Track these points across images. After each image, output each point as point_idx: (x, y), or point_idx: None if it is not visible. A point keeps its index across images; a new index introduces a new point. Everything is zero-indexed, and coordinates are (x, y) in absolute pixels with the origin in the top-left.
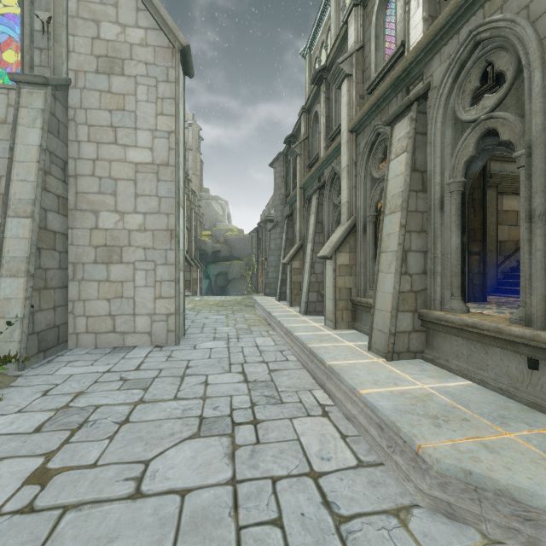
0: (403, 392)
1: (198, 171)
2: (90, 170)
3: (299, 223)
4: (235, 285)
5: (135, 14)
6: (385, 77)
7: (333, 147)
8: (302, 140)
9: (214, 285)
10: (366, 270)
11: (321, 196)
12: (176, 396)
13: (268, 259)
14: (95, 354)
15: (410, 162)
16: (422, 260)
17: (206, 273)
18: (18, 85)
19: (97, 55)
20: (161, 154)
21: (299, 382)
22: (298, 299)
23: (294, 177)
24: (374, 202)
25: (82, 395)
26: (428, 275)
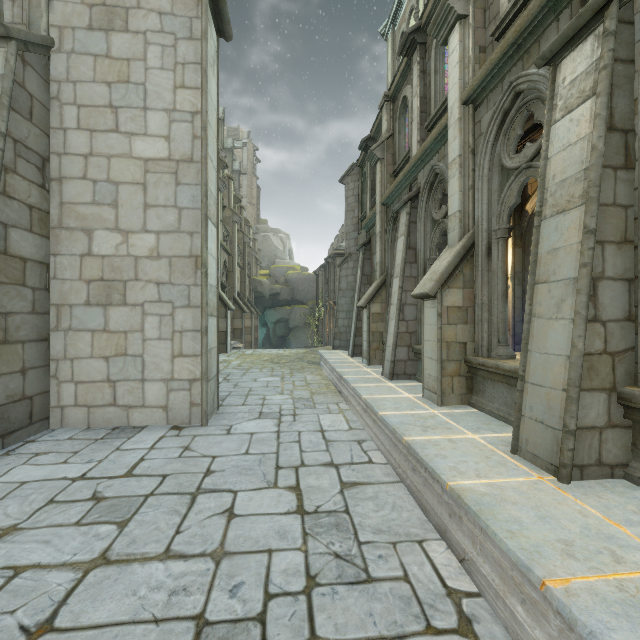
0: None
1: (254, 198)
2: (80, 170)
3: (380, 253)
4: (297, 334)
5: None
6: (527, 3)
7: (435, 134)
8: (384, 139)
9: (273, 334)
10: (491, 315)
11: (413, 211)
12: (169, 547)
13: (337, 302)
14: (81, 440)
15: (605, 112)
16: (625, 295)
17: (263, 320)
18: None
19: (90, 3)
20: (182, 146)
21: (397, 518)
22: (378, 356)
23: (373, 192)
24: (507, 207)
25: (9, 536)
26: None
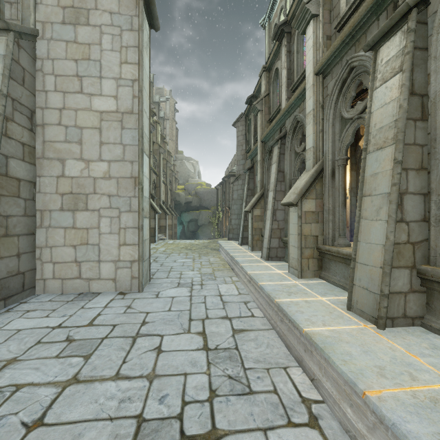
0: (434, 397)
1: (174, 136)
2: (56, 119)
3: (260, 174)
4: (203, 230)
5: None
6: (358, 7)
7: (297, 94)
8: (263, 97)
9: (187, 230)
10: (334, 217)
11: (282, 146)
12: (118, 371)
13: (231, 208)
14: (57, 302)
15: (408, 83)
16: (422, 204)
17: (180, 220)
18: None
19: (63, 5)
20: (125, 102)
21: (270, 353)
22: (259, 244)
23: (255, 133)
24: (345, 145)
25: (11, 364)
26: (432, 223)
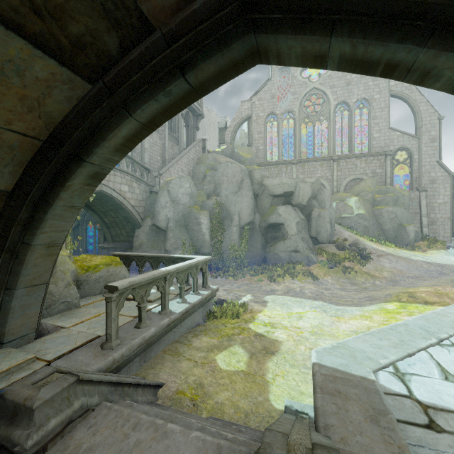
0: None
1: None
2: (427, 205)
3: None
4: None
5: (439, 170)
6: None
7: None
8: None
9: None
10: None
11: None
12: None
13: None
14: None
15: None
16: None
17: None
18: (420, 192)
19: (429, 180)
20: (446, 200)
21: None
22: None
23: None
24: None
25: None
26: None
